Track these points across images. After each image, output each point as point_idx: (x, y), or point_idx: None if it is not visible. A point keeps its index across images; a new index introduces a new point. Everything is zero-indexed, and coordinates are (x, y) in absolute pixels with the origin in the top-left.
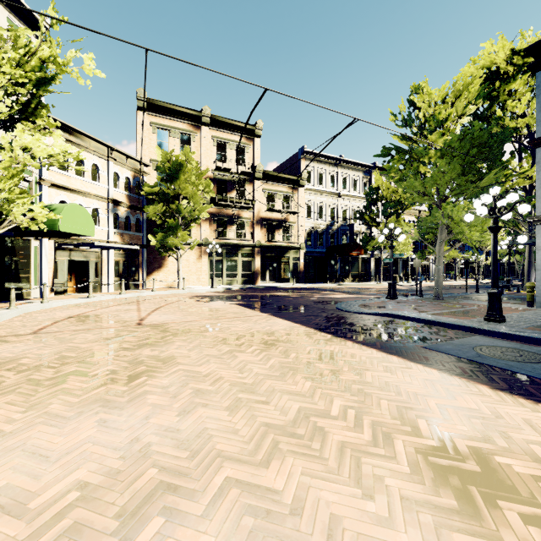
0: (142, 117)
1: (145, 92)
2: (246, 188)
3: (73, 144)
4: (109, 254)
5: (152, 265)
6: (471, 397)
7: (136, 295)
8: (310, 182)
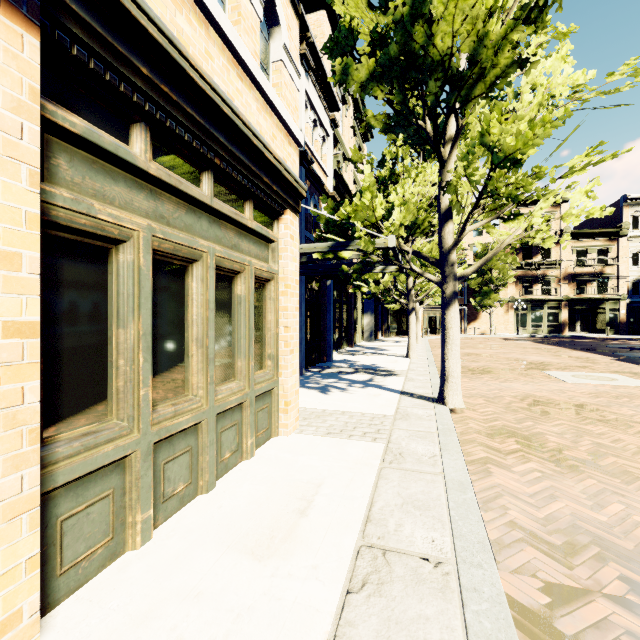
0: None
1: None
2: (552, 250)
3: None
4: None
5: (470, 317)
6: (590, 355)
7: (465, 336)
8: (637, 227)
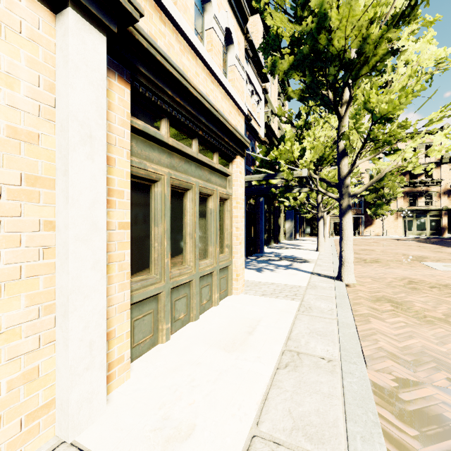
0: None
1: None
2: (433, 171)
3: None
4: None
5: (366, 223)
6: None
7: (362, 237)
8: None
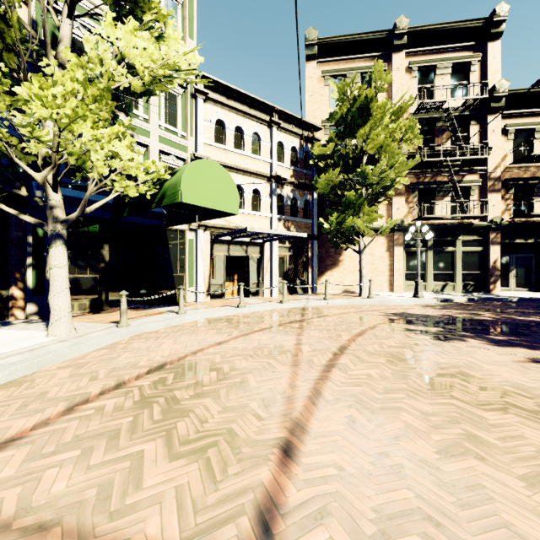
0: (311, 69)
1: (315, 31)
2: (470, 132)
3: (231, 110)
4: (272, 247)
5: (324, 261)
6: None
7: (302, 305)
8: None
